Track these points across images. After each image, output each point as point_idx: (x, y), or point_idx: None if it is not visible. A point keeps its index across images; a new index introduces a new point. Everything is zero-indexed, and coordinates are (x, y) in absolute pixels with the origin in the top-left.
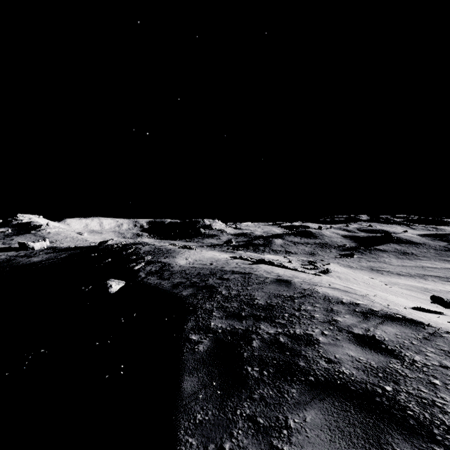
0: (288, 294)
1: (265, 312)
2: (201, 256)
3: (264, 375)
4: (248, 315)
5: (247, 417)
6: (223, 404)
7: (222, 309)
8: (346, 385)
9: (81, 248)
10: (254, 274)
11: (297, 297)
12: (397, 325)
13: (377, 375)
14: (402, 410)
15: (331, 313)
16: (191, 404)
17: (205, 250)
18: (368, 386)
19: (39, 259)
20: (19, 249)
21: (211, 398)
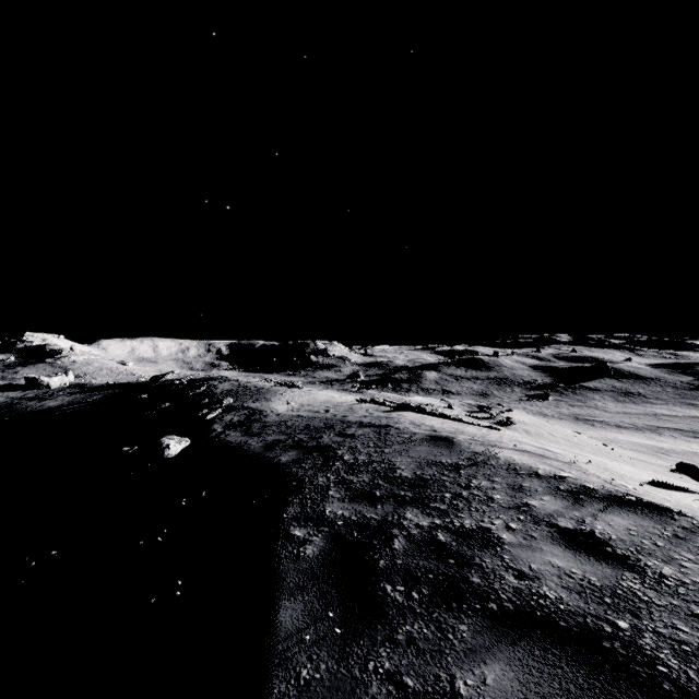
0: (450, 461)
1: (413, 491)
2: (311, 399)
3: (414, 599)
4: (386, 495)
5: (386, 675)
6: (345, 651)
7: (344, 484)
8: (552, 619)
9: (123, 386)
10: (394, 428)
11: (465, 465)
12: (629, 514)
13: (603, 600)
14: (649, 665)
15: (520, 493)
16: (292, 651)
17: (318, 389)
18: (588, 620)
19: (57, 402)
20: (26, 387)
21: (325, 640)
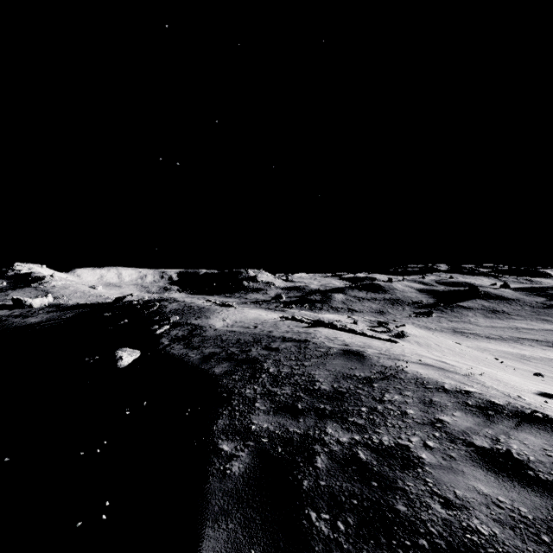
0: (363, 375)
1: (332, 404)
2: (243, 317)
3: (340, 530)
4: (307, 408)
5: None
6: None
7: (269, 396)
8: None
9: (91, 306)
10: (312, 342)
11: (376, 379)
12: (541, 432)
13: (540, 538)
14: None
15: (432, 408)
16: None
17: (248, 308)
18: None
19: (37, 319)
20: (13, 307)
21: None
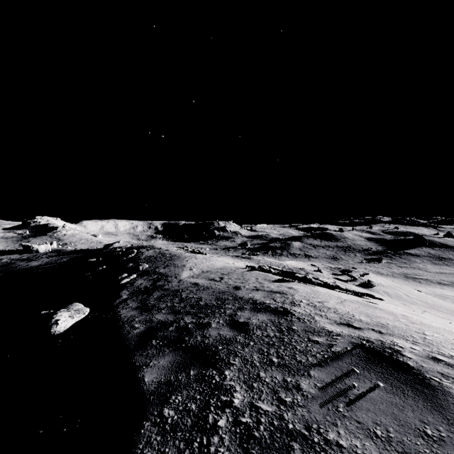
0: None
1: None
2: (210, 265)
3: None
4: None
5: None
6: None
7: None
8: None
9: (85, 251)
10: (296, 317)
11: None
12: None
13: None
14: None
15: None
16: None
17: (217, 255)
18: None
19: (37, 263)
20: (24, 251)
21: None
